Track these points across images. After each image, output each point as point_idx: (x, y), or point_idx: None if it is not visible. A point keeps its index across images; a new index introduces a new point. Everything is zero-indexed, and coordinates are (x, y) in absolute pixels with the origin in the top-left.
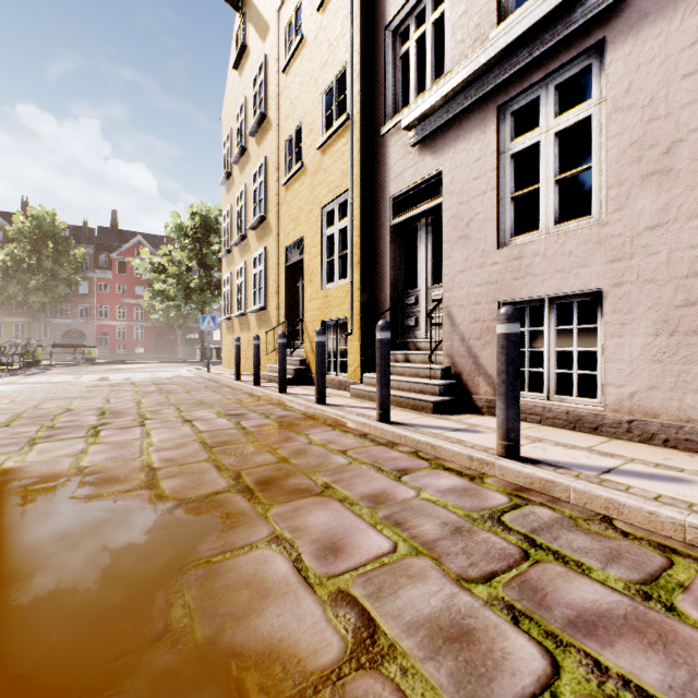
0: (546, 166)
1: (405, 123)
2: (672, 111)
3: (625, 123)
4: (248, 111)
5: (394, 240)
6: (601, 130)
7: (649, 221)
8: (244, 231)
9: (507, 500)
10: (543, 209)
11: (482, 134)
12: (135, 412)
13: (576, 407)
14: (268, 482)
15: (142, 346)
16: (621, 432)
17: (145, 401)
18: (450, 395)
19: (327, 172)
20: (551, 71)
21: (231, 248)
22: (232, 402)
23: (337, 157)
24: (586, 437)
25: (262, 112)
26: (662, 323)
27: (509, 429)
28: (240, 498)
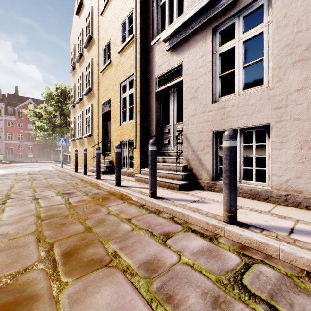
0: (238, 59)
1: (163, 38)
2: (310, 27)
3: (283, 34)
4: (83, 36)
5: (157, 100)
6: (269, 39)
7: (297, 87)
8: (81, 96)
9: (239, 259)
10: (237, 82)
11: (204, 43)
12: (5, 193)
13: (255, 187)
14: (72, 253)
15: (32, 154)
16: (281, 201)
17: (16, 186)
18: (187, 180)
19: (123, 65)
20: (241, 8)
21: (75, 104)
22: (69, 185)
23: (128, 57)
24: (263, 204)
25: (90, 35)
26: (304, 142)
27: (231, 205)
28: (42, 276)
